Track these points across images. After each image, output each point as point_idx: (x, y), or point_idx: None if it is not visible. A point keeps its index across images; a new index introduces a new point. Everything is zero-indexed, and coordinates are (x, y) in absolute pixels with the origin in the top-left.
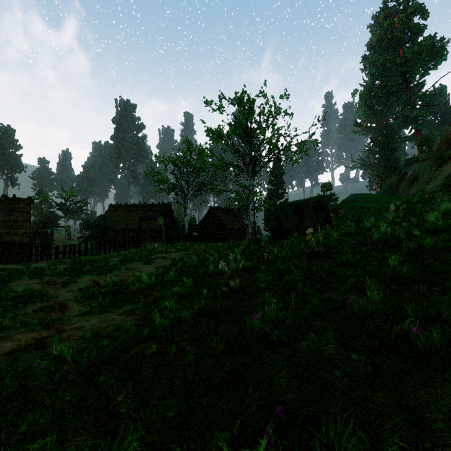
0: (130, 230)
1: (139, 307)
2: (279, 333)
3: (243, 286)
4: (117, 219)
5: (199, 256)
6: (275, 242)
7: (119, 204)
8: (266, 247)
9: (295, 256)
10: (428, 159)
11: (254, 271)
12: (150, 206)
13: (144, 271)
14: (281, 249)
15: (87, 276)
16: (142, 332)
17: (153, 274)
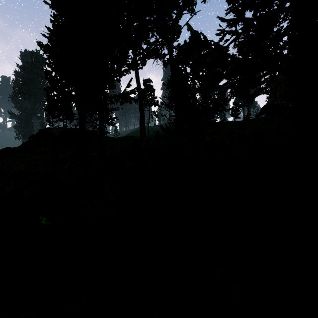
0: None
1: None
2: None
3: None
4: None
5: None
6: None
7: None
8: None
9: None
10: None
11: None
12: None
13: None
14: None
15: None
16: None
17: None
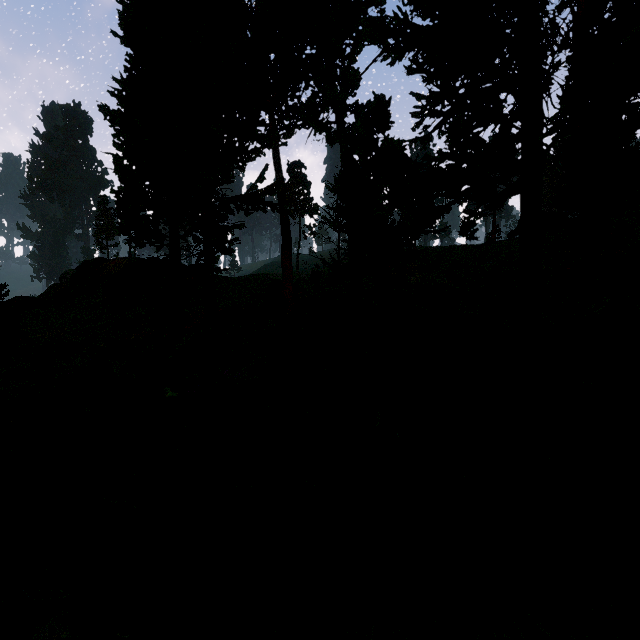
0: None
1: None
2: None
3: None
4: None
5: None
6: None
7: None
8: None
9: None
10: None
11: None
12: None
13: None
14: None
15: None
16: None
17: None
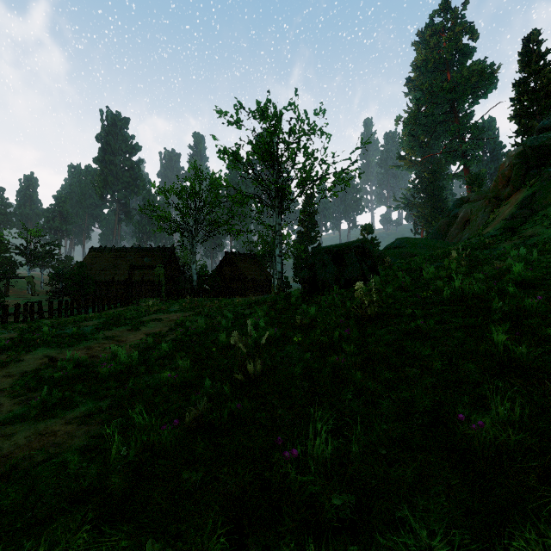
0: (119, 281)
1: (103, 407)
2: (340, 503)
3: (267, 370)
4: (100, 267)
5: (208, 318)
6: (309, 297)
7: (104, 248)
8: (297, 305)
9: (341, 321)
10: (480, 199)
11: (283, 343)
12: (146, 250)
13: (129, 341)
14: (318, 308)
15: (42, 350)
16: (86, 472)
17: (140, 346)
